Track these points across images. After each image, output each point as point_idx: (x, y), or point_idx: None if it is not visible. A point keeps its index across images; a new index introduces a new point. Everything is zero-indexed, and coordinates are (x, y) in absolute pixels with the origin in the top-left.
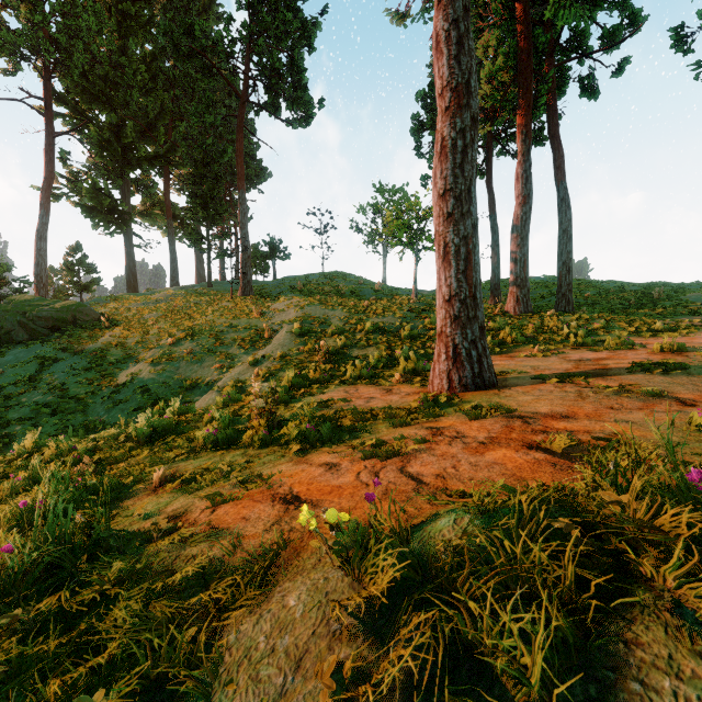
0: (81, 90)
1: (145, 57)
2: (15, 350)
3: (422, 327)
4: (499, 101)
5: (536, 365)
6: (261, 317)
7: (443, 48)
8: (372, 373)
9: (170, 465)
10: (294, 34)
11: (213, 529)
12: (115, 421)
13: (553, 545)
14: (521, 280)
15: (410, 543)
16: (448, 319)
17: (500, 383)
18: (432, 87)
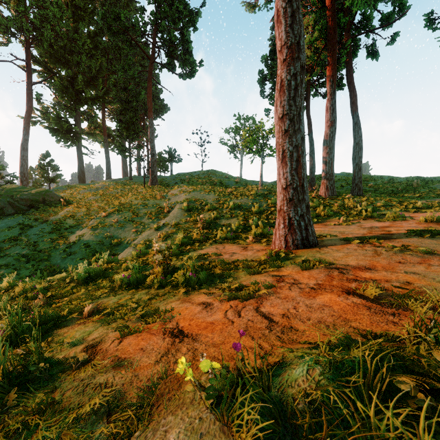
0: (49, 55)
1: (90, 34)
2: (6, 220)
3: (266, 205)
4: (315, 60)
5: (343, 231)
6: (163, 199)
7: (282, 20)
8: (234, 236)
9: (97, 300)
10: (184, 19)
11: (118, 358)
12: (67, 266)
13: (406, 411)
14: (329, 175)
15: (271, 390)
16: (285, 201)
17: (320, 243)
18: (272, 52)
